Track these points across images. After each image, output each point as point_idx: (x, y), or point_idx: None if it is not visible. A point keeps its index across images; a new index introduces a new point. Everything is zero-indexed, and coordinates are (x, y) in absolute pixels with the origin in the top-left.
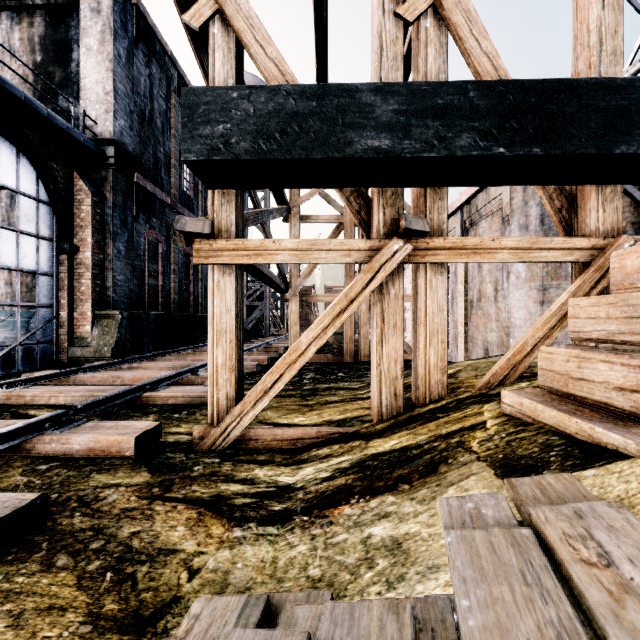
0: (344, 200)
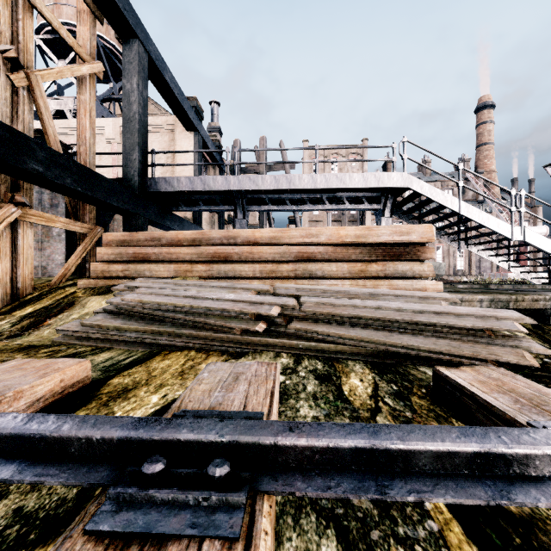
0: None
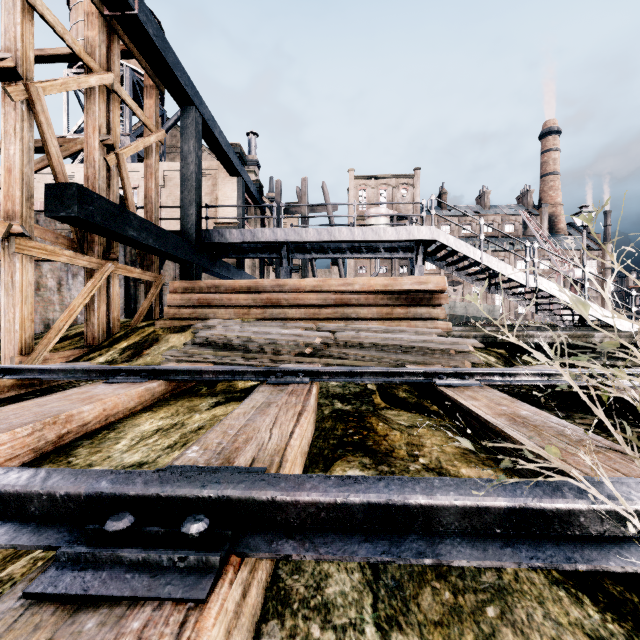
0: (75, 232)
